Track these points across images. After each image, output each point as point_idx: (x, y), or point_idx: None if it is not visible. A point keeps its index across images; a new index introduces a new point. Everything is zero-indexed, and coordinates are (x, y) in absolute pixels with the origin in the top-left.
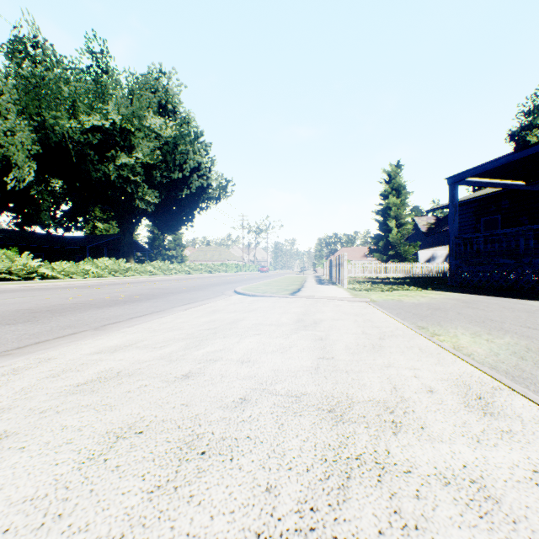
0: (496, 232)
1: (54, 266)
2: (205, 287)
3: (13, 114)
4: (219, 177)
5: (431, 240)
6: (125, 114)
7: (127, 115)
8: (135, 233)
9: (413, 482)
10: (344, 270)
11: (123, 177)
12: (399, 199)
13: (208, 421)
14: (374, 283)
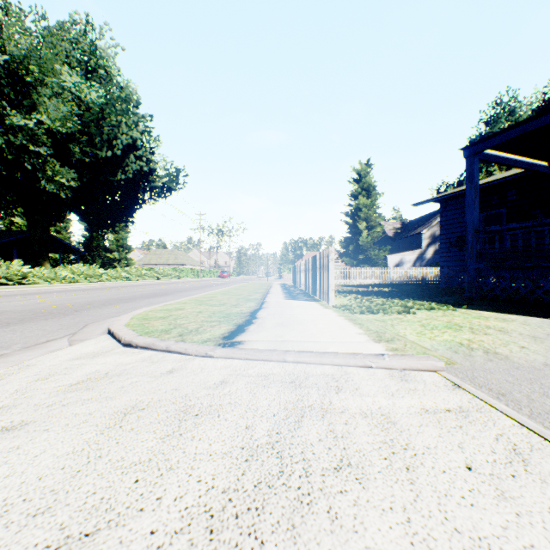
0: (547, 219)
1: None
2: (94, 306)
3: None
4: (165, 161)
5: (398, 245)
6: (15, 54)
7: (19, 56)
8: (66, 231)
9: None
10: (330, 277)
11: (16, 145)
12: (369, 199)
13: None
14: (363, 294)
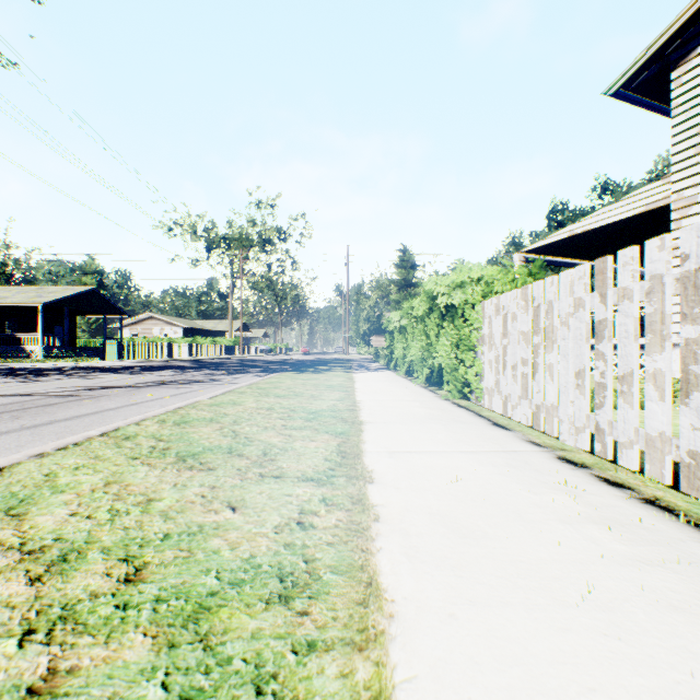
0: None
1: None
2: None
3: None
4: None
5: None
6: None
7: None
8: None
9: None
10: None
11: None
12: None
13: None
14: None
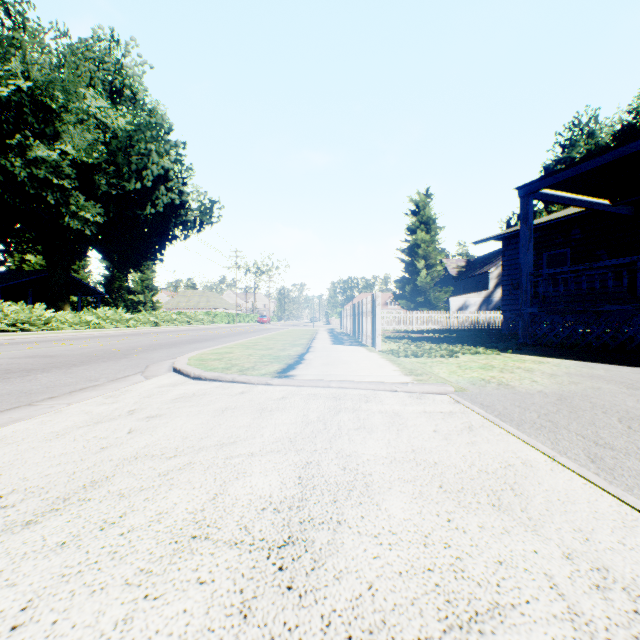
0: (597, 263)
1: None
2: (140, 351)
3: None
4: (198, 193)
5: (462, 286)
6: (39, 80)
7: (43, 83)
8: (84, 270)
9: None
10: (377, 321)
11: (39, 178)
12: (429, 234)
13: None
14: (414, 340)
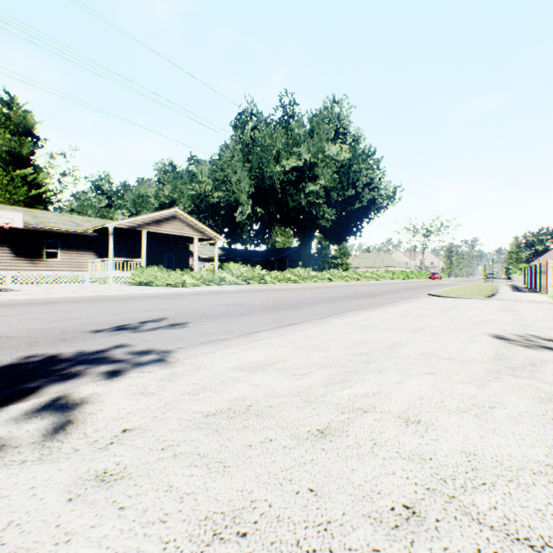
0: None
1: (271, 274)
2: (395, 291)
3: (239, 169)
4: (388, 187)
5: None
6: (312, 151)
7: (314, 152)
8: None
9: (547, 332)
10: (548, 278)
11: (309, 202)
12: None
13: (475, 322)
14: None
